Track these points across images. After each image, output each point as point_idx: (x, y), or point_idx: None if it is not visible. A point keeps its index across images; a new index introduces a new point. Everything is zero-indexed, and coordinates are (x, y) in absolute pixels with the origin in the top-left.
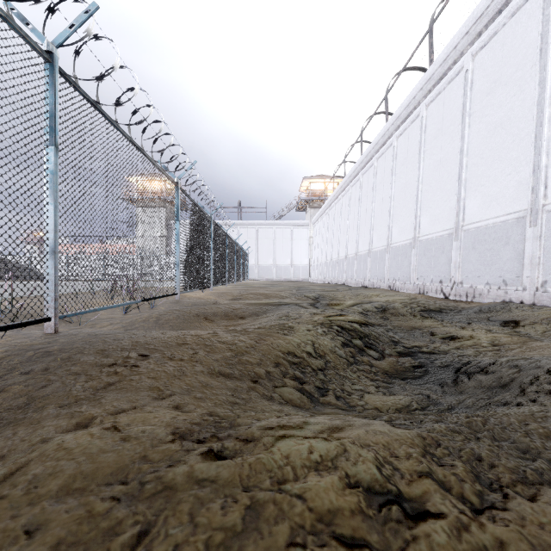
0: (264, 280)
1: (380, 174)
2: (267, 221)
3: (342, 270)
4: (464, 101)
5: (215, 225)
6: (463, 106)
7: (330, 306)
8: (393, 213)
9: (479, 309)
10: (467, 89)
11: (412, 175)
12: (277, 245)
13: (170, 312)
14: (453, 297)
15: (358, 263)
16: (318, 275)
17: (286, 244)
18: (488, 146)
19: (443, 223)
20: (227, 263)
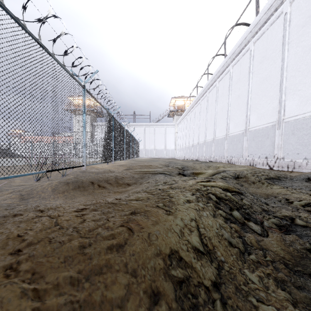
0: (149, 157)
1: (220, 91)
2: (150, 123)
3: (195, 151)
4: (283, 34)
5: (116, 121)
6: (283, 38)
7: (194, 174)
8: (229, 114)
9: (307, 177)
10: (286, 25)
11: (244, 89)
12: (156, 137)
13: (69, 180)
14: (276, 168)
15: (206, 146)
16: (181, 155)
17: (161, 137)
18: (304, 62)
19: (268, 118)
20: (125, 147)
